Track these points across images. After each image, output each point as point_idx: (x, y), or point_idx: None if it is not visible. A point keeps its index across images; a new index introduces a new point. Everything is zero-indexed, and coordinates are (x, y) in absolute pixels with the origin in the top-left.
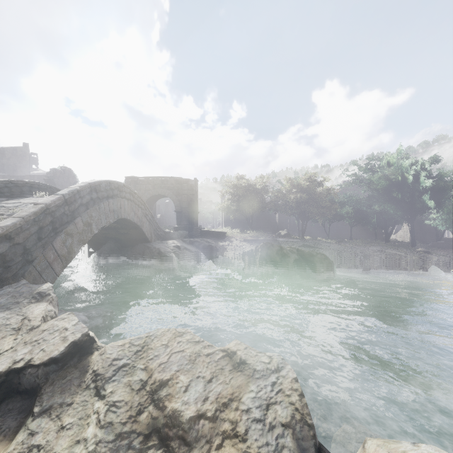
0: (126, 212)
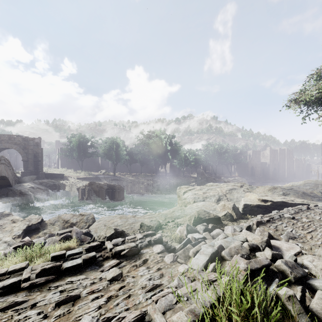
0: (3, 172)
